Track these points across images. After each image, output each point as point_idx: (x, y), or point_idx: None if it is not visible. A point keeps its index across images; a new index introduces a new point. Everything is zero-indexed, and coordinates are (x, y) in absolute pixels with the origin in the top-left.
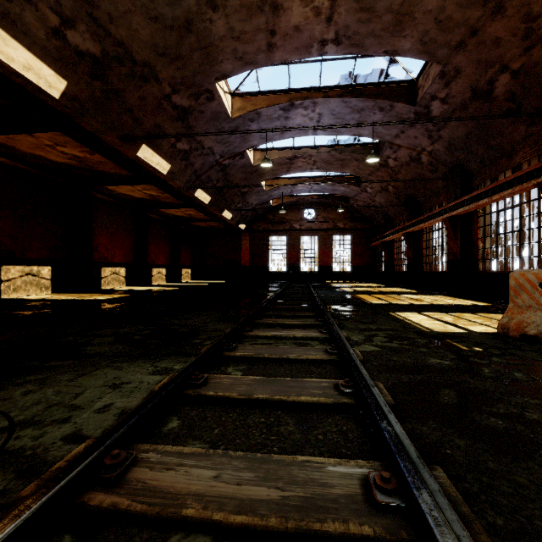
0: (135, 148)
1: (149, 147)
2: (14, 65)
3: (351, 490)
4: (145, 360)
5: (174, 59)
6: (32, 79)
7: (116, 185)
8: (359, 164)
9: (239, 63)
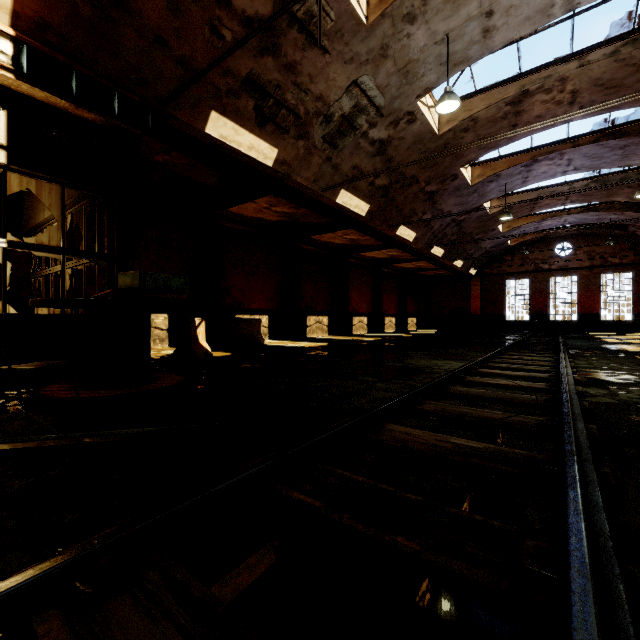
0: (396, 229)
1: (404, 226)
2: (351, 208)
3: (544, 375)
4: (449, 360)
5: (431, 167)
6: (356, 211)
7: (368, 251)
8: (634, 190)
9: (482, 151)
